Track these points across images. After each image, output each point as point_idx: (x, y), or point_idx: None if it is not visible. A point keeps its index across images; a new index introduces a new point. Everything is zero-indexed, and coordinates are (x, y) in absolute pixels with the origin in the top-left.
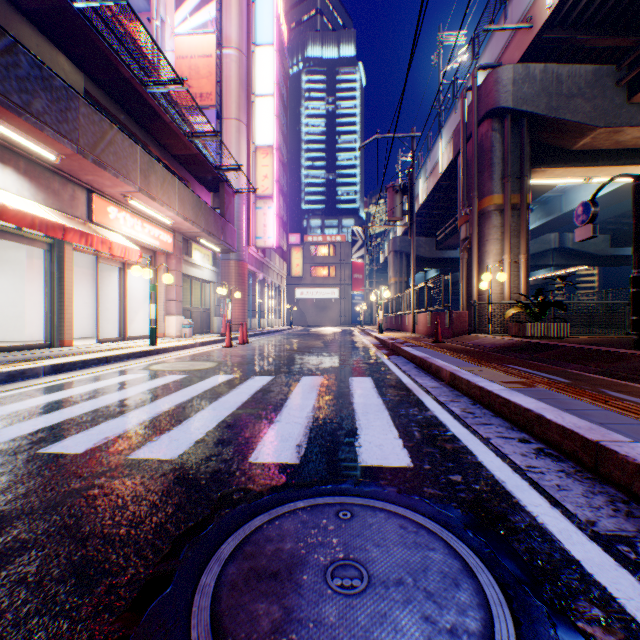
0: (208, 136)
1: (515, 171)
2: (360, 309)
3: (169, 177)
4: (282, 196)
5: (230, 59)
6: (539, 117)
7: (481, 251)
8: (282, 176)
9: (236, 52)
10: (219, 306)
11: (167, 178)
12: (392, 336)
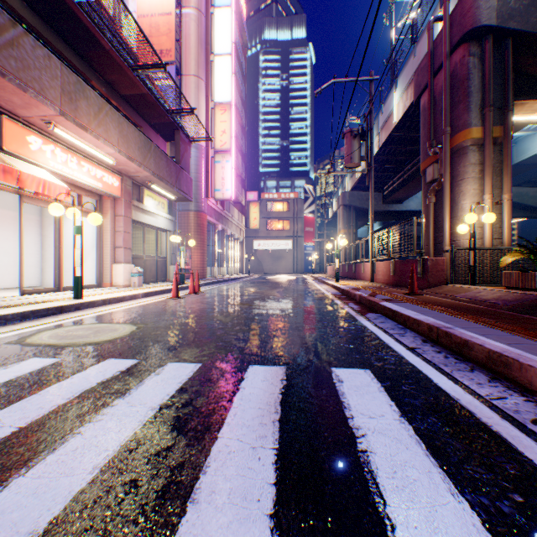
0: (154, 68)
1: (496, 100)
2: (312, 258)
3: (107, 108)
4: (241, 156)
5: (189, 18)
6: (528, 35)
7: (454, 192)
8: (241, 137)
9: (195, 11)
10: (175, 254)
11: (104, 108)
12: (352, 285)
